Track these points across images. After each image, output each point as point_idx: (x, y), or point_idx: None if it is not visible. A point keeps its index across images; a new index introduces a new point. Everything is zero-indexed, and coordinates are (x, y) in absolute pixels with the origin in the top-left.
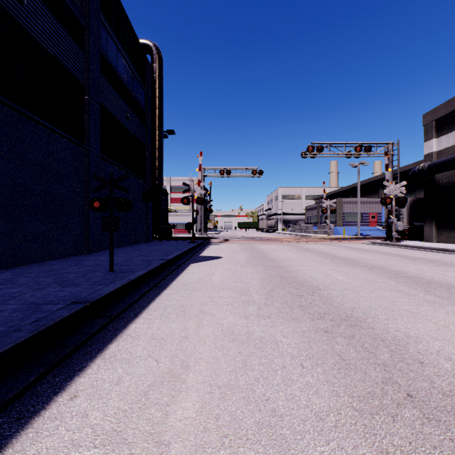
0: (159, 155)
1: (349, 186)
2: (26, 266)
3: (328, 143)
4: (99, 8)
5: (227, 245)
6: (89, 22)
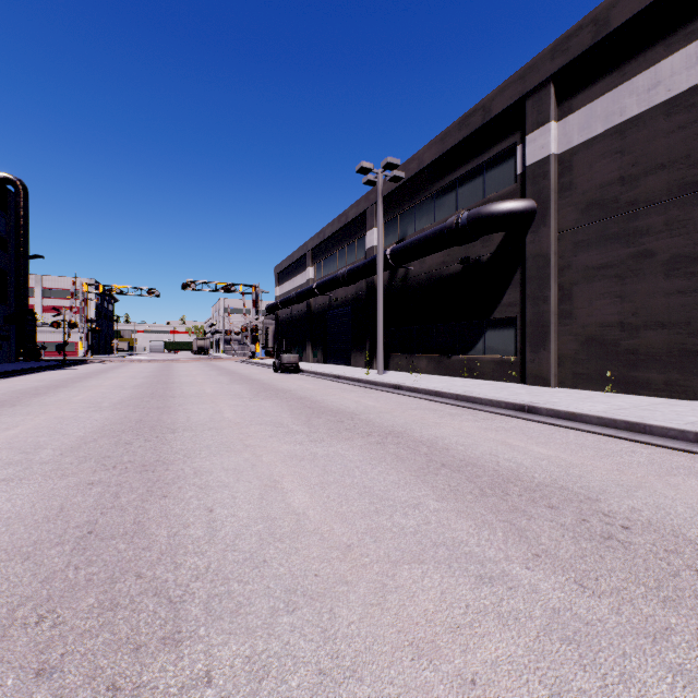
0: (25, 282)
1: None
2: None
3: (202, 281)
4: None
5: (103, 364)
6: None
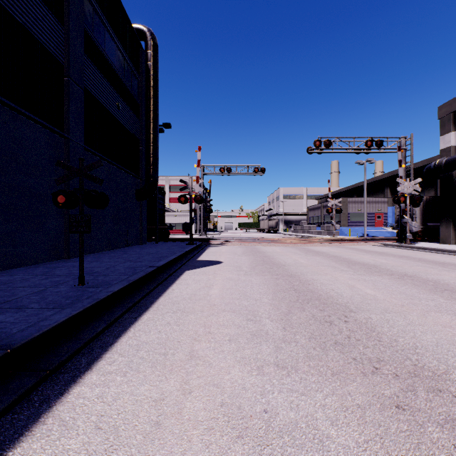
0: (154, 149)
1: (353, 185)
2: None
3: (337, 137)
4: None
5: (228, 247)
6: None
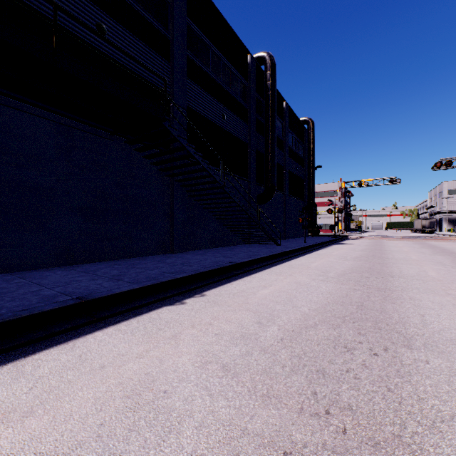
0: (312, 184)
1: None
2: None
3: None
4: (288, 127)
5: (360, 240)
6: (285, 138)
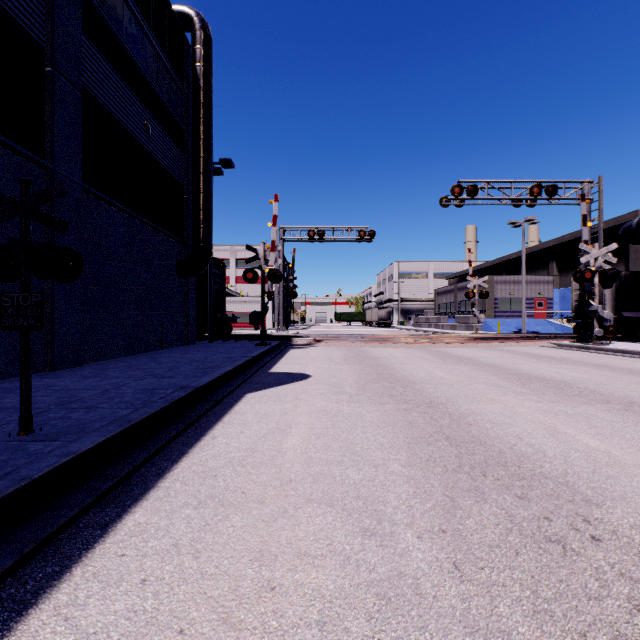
0: (205, 198)
1: (501, 259)
2: None
3: (486, 181)
4: None
5: (320, 350)
6: None
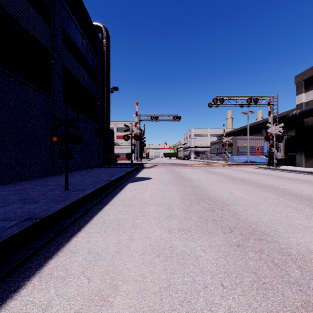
0: (107, 105)
1: (241, 128)
2: (4, 185)
3: (228, 96)
4: None
5: (156, 169)
6: (55, 6)
